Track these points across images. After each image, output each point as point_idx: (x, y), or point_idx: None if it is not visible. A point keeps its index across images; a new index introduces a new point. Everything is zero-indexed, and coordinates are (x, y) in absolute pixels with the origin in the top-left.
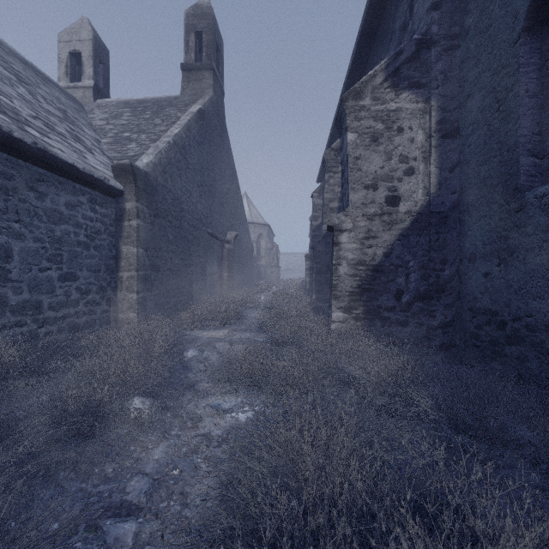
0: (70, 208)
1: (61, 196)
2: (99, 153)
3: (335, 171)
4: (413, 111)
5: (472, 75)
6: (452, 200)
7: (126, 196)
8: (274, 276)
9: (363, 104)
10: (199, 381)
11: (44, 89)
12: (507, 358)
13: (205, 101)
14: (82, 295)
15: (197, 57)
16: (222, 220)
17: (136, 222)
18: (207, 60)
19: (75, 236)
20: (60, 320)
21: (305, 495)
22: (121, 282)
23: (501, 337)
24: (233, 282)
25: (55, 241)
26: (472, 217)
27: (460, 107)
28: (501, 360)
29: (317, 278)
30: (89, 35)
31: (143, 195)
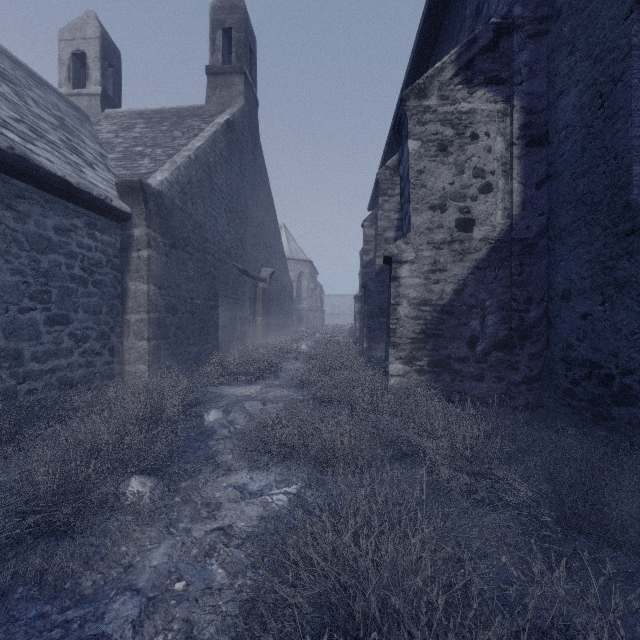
0: (61, 234)
1: (49, 218)
2: (102, 169)
3: (391, 195)
4: (490, 112)
5: (565, 66)
6: (539, 223)
7: (134, 221)
8: (318, 322)
9: (428, 104)
10: (221, 452)
11: (37, 92)
12: (614, 422)
13: (234, 111)
14: (77, 343)
15: (226, 58)
16: (255, 253)
17: (147, 253)
18: (237, 62)
19: (68, 268)
20: (47, 374)
21: (363, 636)
22: (128, 327)
23: (606, 395)
24: (269, 328)
25: (40, 274)
26: (565, 244)
27: (549, 108)
28: (606, 425)
29: (369, 323)
30: (96, 32)
31: (156, 219)
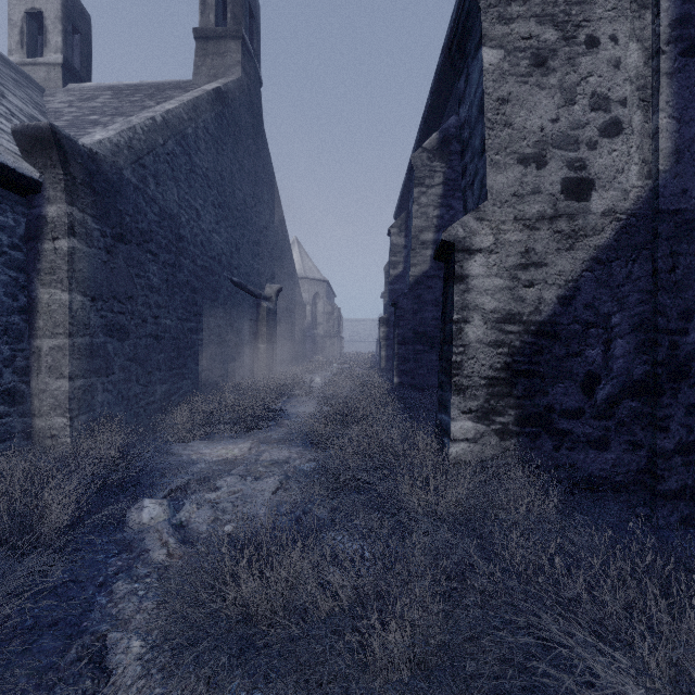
0: None
1: None
2: None
3: (429, 185)
4: (618, 2)
5: None
6: None
7: (47, 193)
8: (336, 349)
9: None
10: (128, 622)
11: None
12: None
13: (228, 81)
14: None
15: (220, 21)
16: (258, 265)
17: (68, 243)
18: (233, 24)
19: None
20: None
21: None
22: (38, 358)
23: None
24: (275, 358)
25: None
26: None
27: None
28: None
29: (401, 351)
30: None
31: (85, 193)
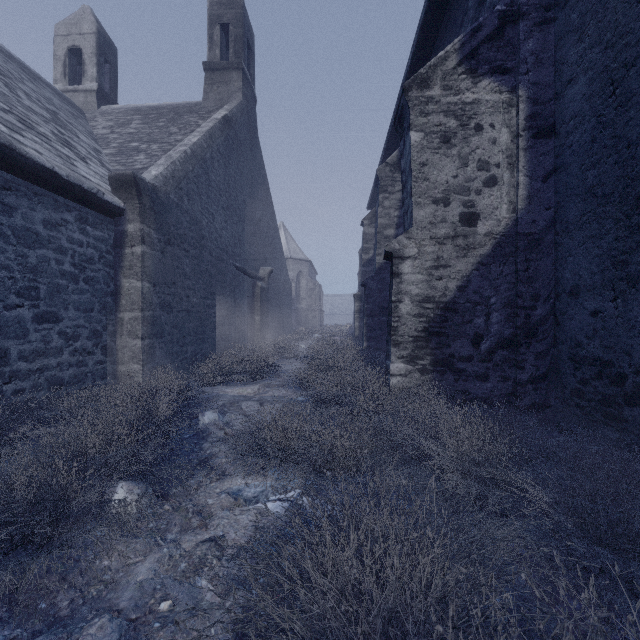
0: (50, 228)
1: (37, 212)
2: (95, 164)
3: (391, 192)
4: (495, 103)
5: (574, 54)
6: (546, 218)
7: (128, 216)
8: (317, 321)
9: (431, 94)
10: (216, 455)
11: (29, 86)
12: (627, 423)
13: (232, 107)
14: (68, 341)
15: (223, 54)
16: (254, 252)
17: (141, 249)
18: (235, 58)
19: (58, 264)
20: (36, 373)
21: None
22: (121, 325)
23: (617, 395)
24: (267, 328)
25: (28, 270)
26: (574, 239)
27: (556, 98)
28: (617, 426)
29: (369, 322)
30: (92, 28)
31: (150, 214)
